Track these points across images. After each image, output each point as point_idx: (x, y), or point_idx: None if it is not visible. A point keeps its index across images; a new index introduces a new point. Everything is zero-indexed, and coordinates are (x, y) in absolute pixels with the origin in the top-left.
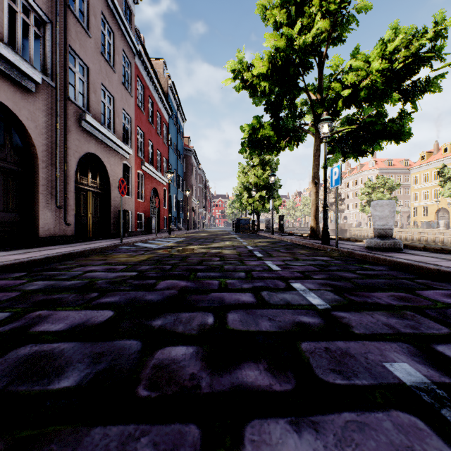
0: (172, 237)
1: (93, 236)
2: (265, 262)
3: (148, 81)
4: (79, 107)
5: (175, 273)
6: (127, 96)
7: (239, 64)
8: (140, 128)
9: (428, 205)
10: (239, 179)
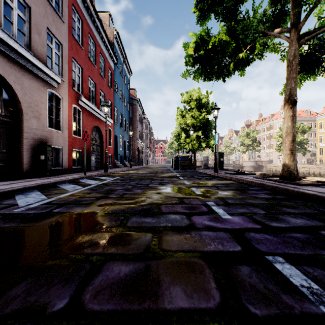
0: (104, 176)
1: None
2: None
3: (88, 18)
4: None
5: None
6: (55, 18)
7: None
8: (77, 61)
9: None
10: (177, 121)
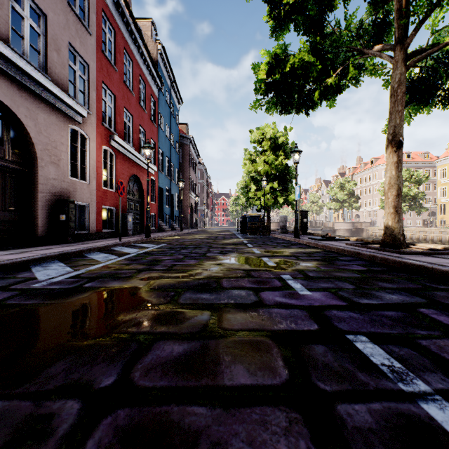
0: (146, 243)
1: None
2: None
3: (123, 28)
4: None
5: None
6: (79, 29)
7: None
8: (108, 87)
9: None
10: (245, 168)
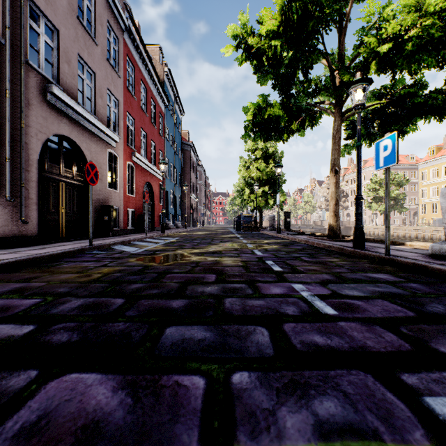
0: (164, 237)
1: (67, 236)
2: (294, 287)
3: (140, 63)
4: (44, 76)
5: (117, 327)
6: (113, 76)
7: (243, 29)
8: (130, 114)
9: (438, 202)
10: (240, 173)
